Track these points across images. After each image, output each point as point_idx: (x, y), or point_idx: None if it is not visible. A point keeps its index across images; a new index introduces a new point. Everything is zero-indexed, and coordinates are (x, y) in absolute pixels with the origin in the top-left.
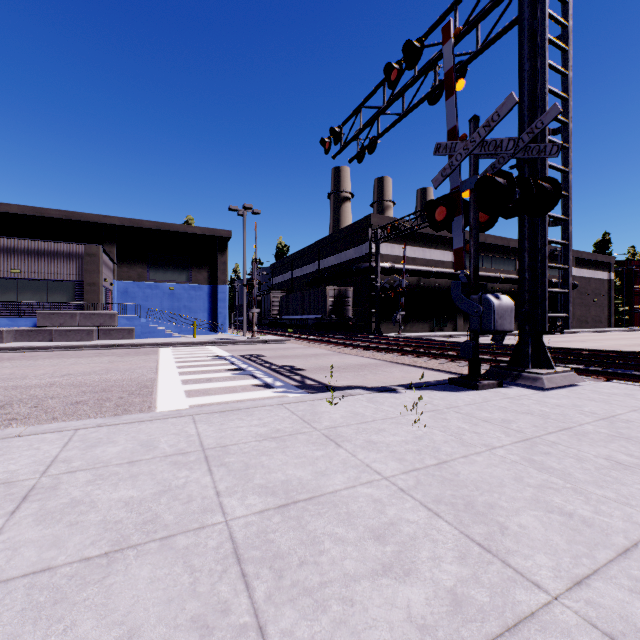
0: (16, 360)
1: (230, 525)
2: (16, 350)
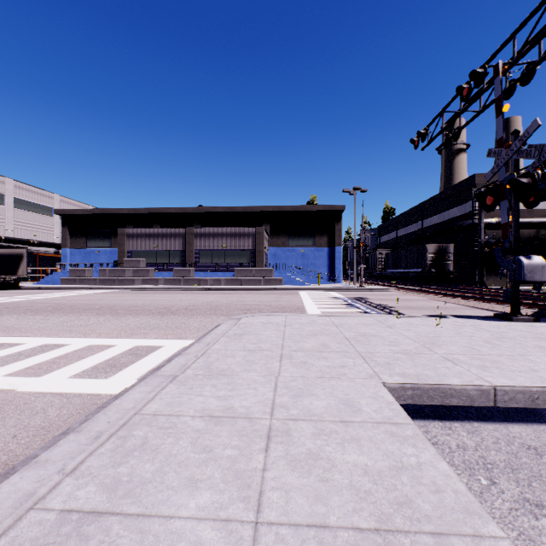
0: (233, 294)
1: (344, 335)
2: (229, 289)
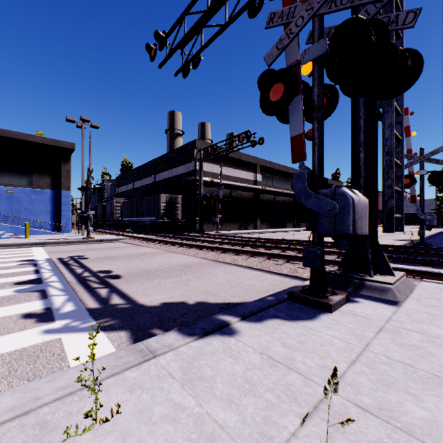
0: None
1: None
2: None
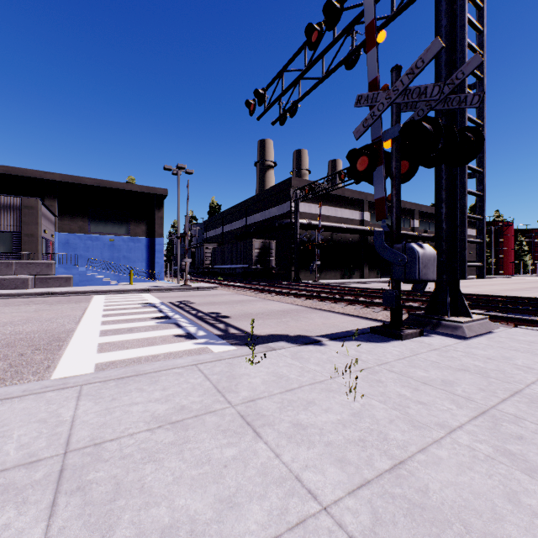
0: None
1: None
2: None
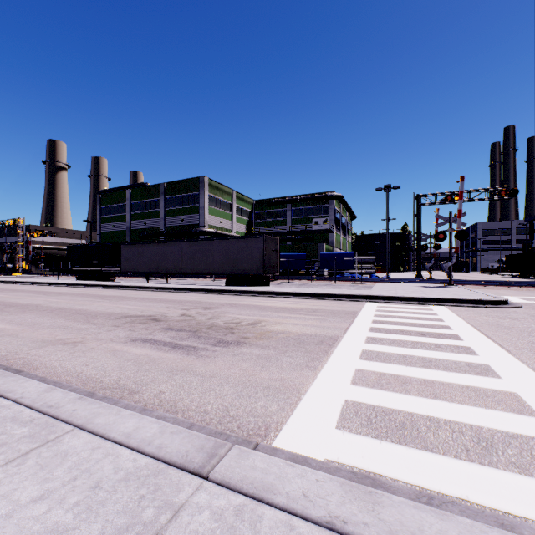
0: None
1: None
2: None
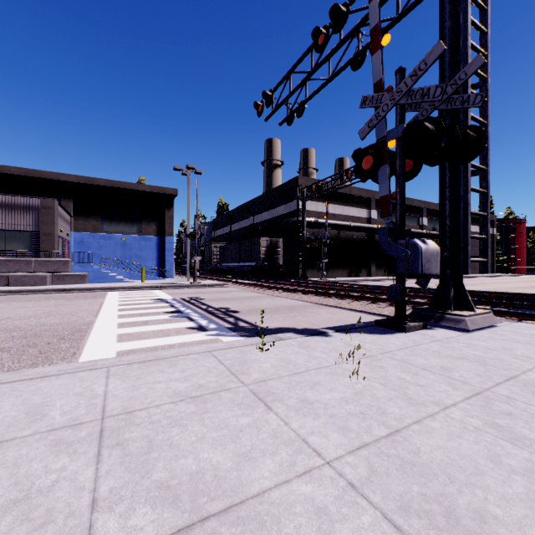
0: None
1: None
2: None
